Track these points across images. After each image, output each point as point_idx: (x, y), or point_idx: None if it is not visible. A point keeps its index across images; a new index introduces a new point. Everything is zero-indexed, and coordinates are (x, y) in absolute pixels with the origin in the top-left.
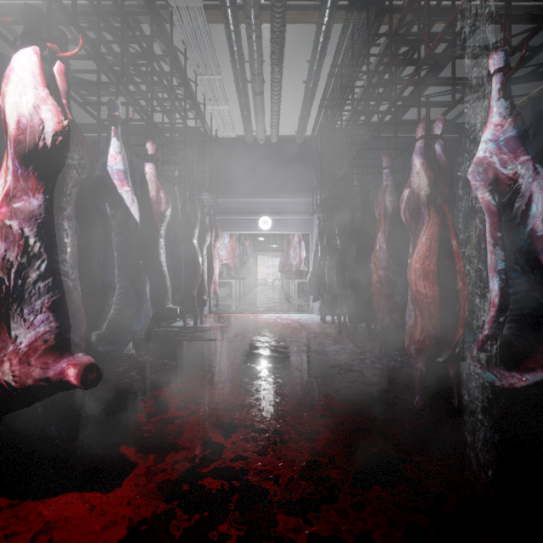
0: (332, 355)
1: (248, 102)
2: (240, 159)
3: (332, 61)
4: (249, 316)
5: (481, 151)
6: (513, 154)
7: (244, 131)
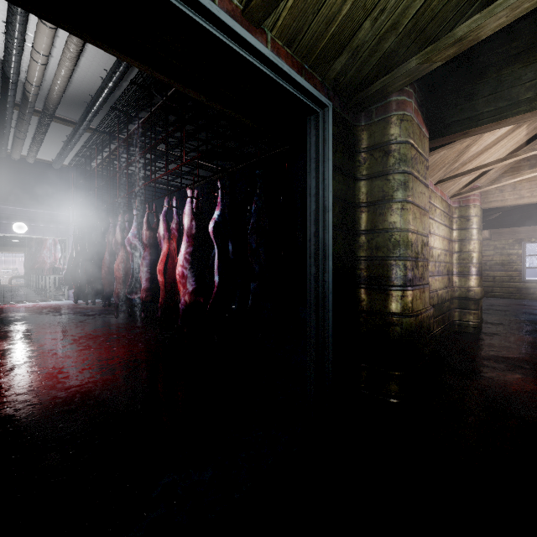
0: (84, 313)
1: (9, 137)
2: None
3: (85, 142)
4: (3, 306)
5: (130, 235)
6: (137, 238)
7: None
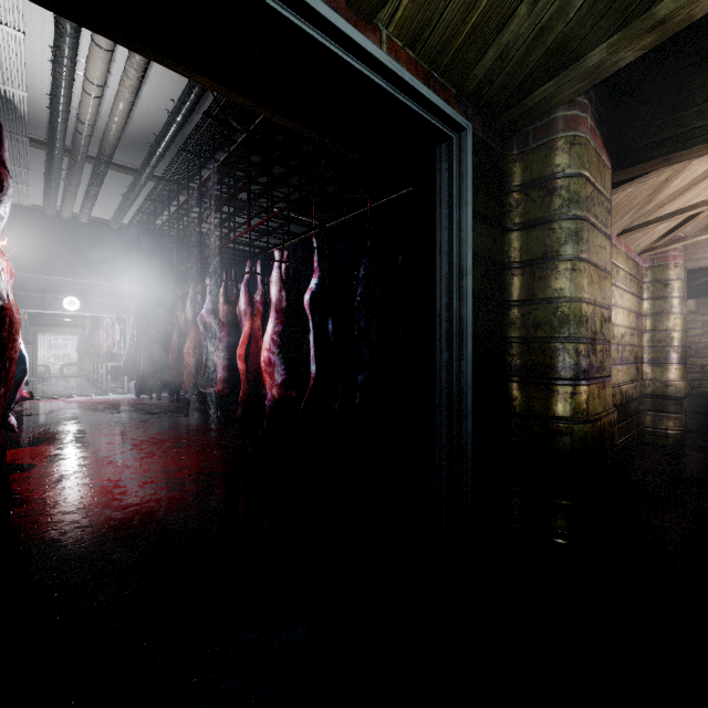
0: (147, 411)
1: (58, 192)
2: (37, 230)
3: (148, 194)
4: (52, 400)
5: (204, 312)
6: (212, 315)
7: (46, 206)
